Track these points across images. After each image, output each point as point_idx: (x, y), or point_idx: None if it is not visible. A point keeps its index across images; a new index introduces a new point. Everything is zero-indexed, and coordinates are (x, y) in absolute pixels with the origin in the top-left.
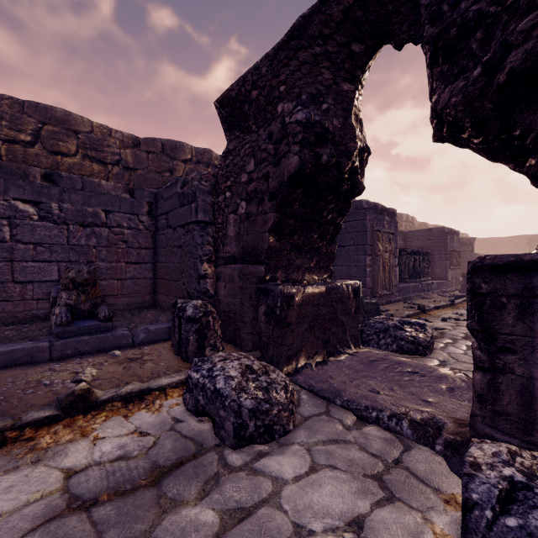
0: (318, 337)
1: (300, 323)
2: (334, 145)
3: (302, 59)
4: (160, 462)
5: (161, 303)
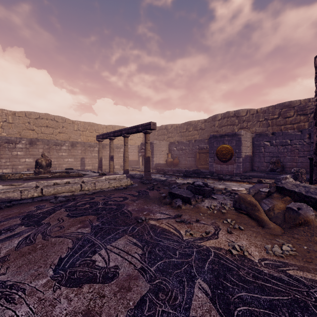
0: None
1: None
2: None
3: None
4: None
5: None
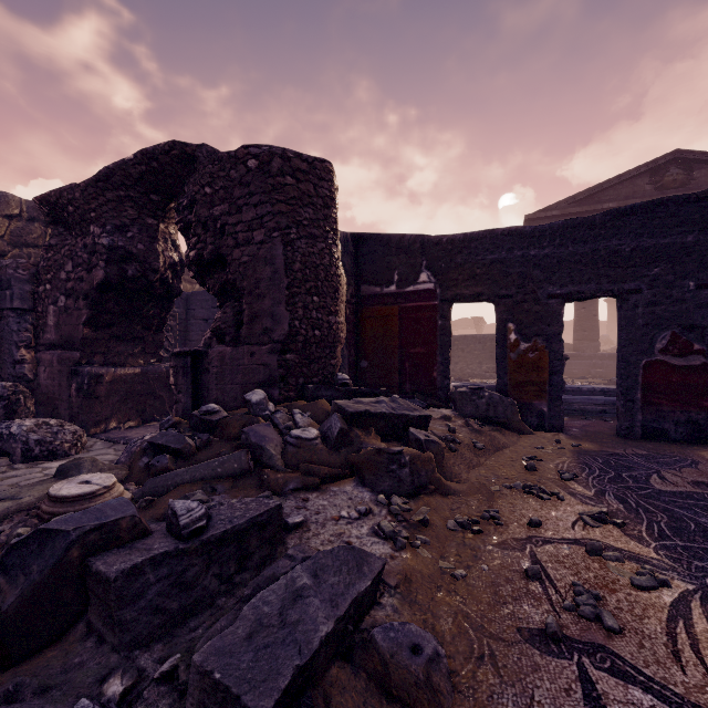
0: (132, 408)
1: (111, 396)
2: (140, 263)
3: (109, 197)
4: None
5: None
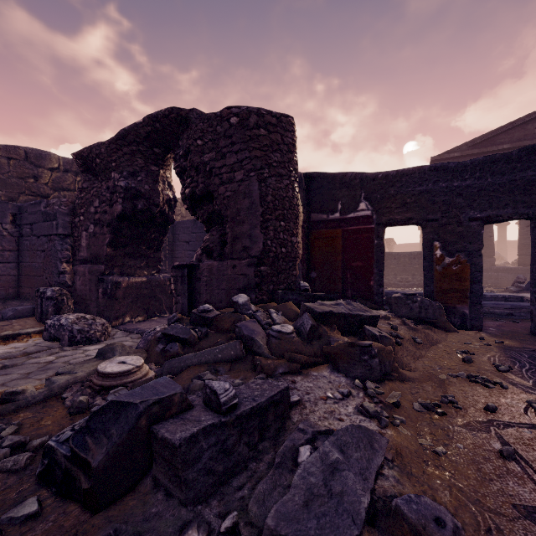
0: (140, 307)
1: (126, 298)
2: (146, 199)
3: (125, 151)
4: (28, 352)
5: (26, 294)
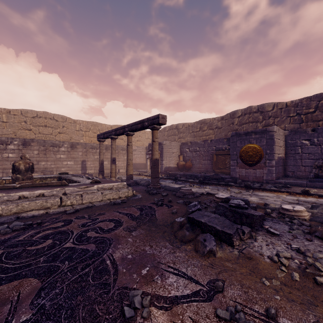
0: None
1: None
2: None
3: None
4: (316, 203)
5: None
